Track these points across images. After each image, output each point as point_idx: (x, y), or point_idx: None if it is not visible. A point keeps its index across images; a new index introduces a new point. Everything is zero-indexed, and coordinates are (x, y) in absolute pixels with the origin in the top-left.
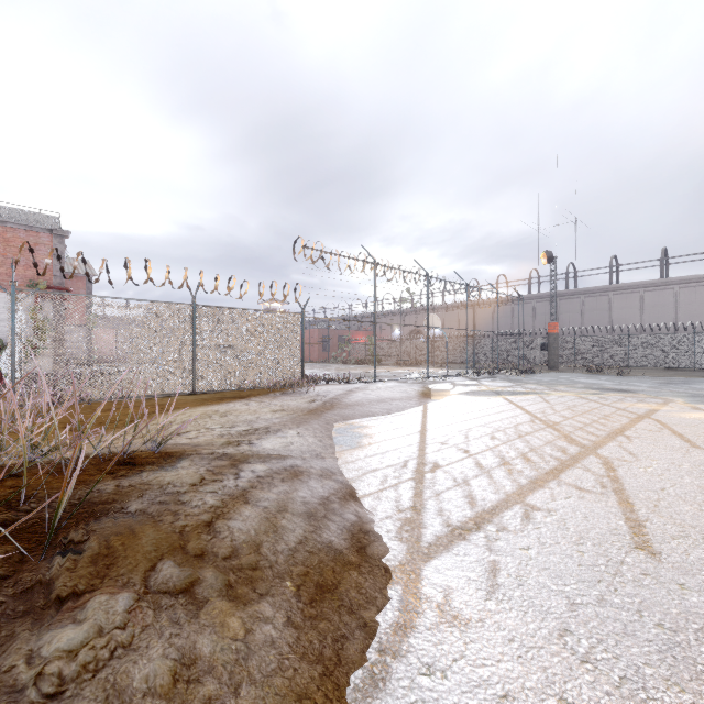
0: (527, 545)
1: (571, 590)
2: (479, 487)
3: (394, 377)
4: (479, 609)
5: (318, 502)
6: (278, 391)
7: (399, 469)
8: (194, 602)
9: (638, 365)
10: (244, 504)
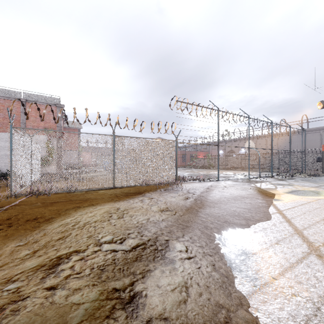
0: None
1: None
2: None
3: (227, 177)
4: None
5: None
6: (162, 187)
7: None
8: None
9: None
10: None
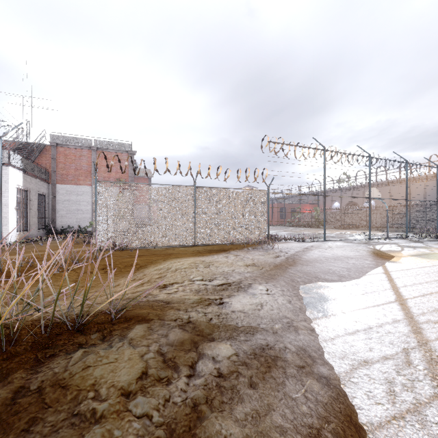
0: None
1: None
2: None
3: (339, 238)
4: None
5: None
6: (250, 246)
7: (403, 367)
8: None
9: None
10: None
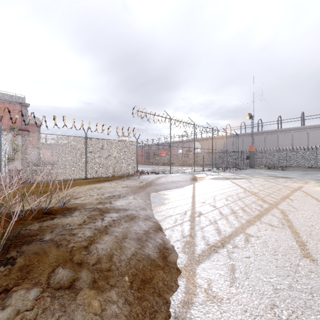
0: (248, 255)
1: (274, 281)
2: (222, 224)
3: (179, 171)
4: (226, 292)
5: (143, 232)
6: (125, 177)
7: (183, 215)
8: (74, 291)
9: (291, 166)
10: (105, 234)
